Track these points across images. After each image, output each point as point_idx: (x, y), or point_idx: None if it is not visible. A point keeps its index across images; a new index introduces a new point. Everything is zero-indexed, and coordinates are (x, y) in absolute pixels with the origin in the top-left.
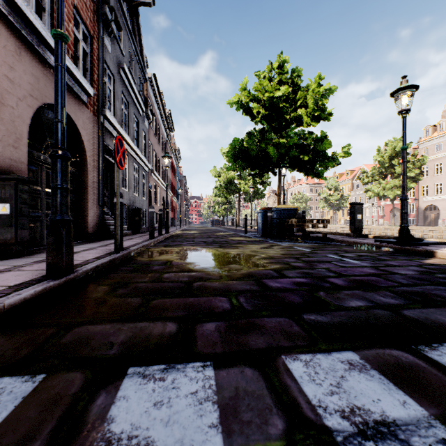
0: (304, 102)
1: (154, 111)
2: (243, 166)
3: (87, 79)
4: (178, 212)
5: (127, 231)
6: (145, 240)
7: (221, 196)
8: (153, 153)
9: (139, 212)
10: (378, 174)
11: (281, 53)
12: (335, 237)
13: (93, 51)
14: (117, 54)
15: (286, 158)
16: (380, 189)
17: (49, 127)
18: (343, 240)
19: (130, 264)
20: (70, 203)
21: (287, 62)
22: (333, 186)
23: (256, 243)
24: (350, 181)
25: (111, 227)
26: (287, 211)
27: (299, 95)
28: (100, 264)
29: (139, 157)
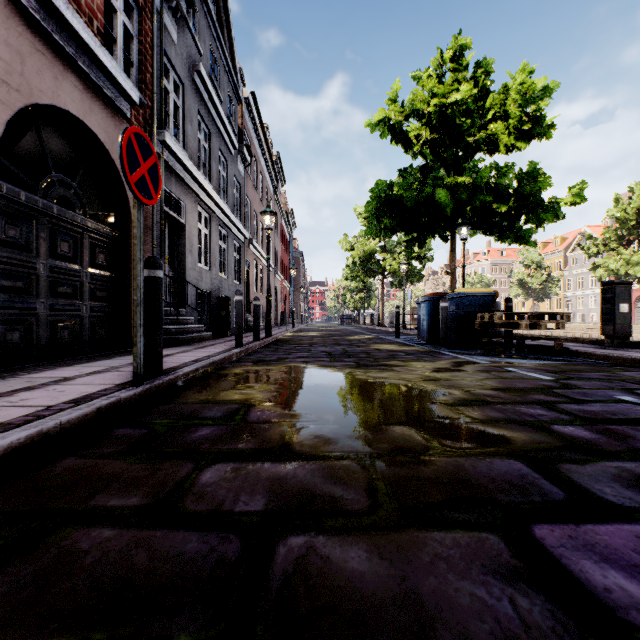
0: (500, 110)
1: (253, 151)
2: (392, 228)
3: (133, 80)
4: (291, 305)
5: (204, 332)
6: (225, 350)
7: (355, 279)
8: (252, 214)
9: (227, 302)
10: (615, 239)
11: (457, 34)
12: (576, 348)
13: (144, 34)
14: (189, 49)
15: (467, 210)
16: (620, 265)
17: (56, 152)
18: (605, 353)
19: (152, 415)
20: (101, 286)
21: (468, 48)
22: (533, 261)
23: (425, 358)
24: (562, 253)
25: (174, 327)
26: (476, 299)
27: (490, 101)
28: (54, 426)
29: (227, 218)
